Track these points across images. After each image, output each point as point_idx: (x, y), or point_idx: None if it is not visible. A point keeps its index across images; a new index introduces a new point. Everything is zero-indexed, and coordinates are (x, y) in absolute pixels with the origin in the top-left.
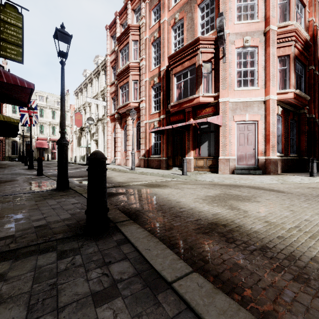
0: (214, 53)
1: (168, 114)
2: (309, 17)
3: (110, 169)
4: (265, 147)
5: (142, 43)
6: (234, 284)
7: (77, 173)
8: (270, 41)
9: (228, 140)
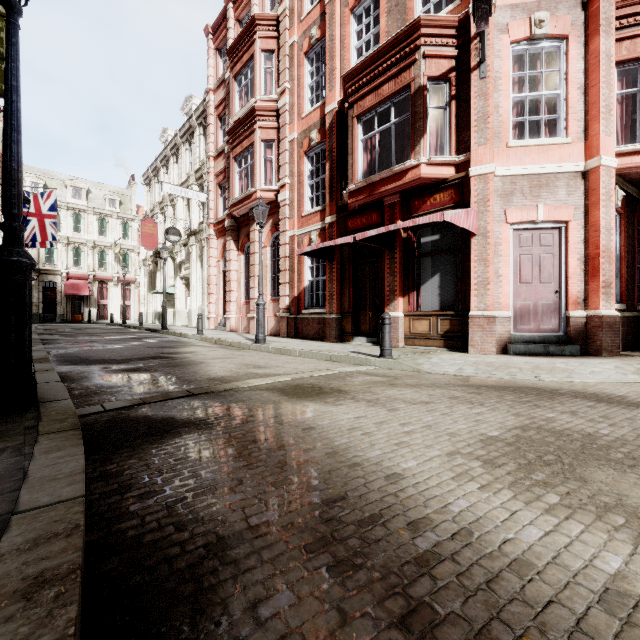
0: (456, 59)
1: (342, 213)
2: None
3: (210, 341)
4: (587, 288)
5: (284, 54)
6: None
7: (124, 350)
8: (600, 21)
9: (493, 271)
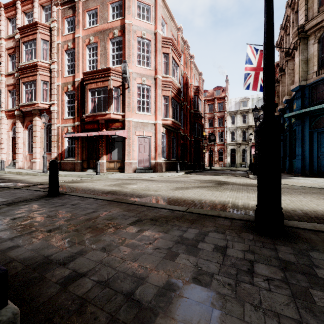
0: (122, 82)
1: (83, 122)
2: (184, 70)
3: (12, 173)
4: (155, 154)
5: (54, 46)
6: None
7: None
8: (157, 85)
9: (131, 149)
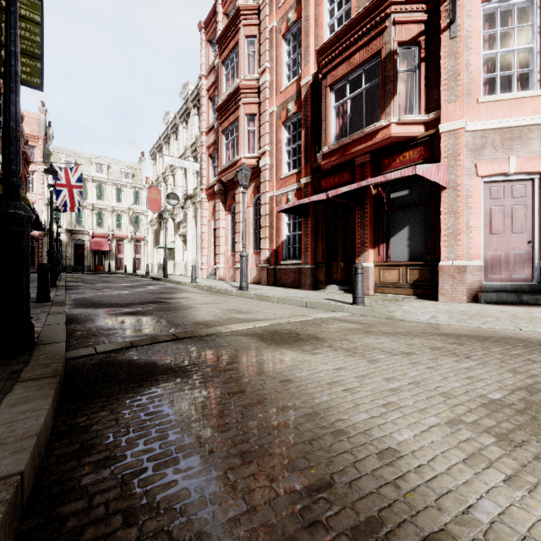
0: (425, 23)
1: (316, 174)
2: None
3: (201, 288)
4: None
5: (265, 38)
6: None
7: (129, 295)
8: None
9: (464, 222)
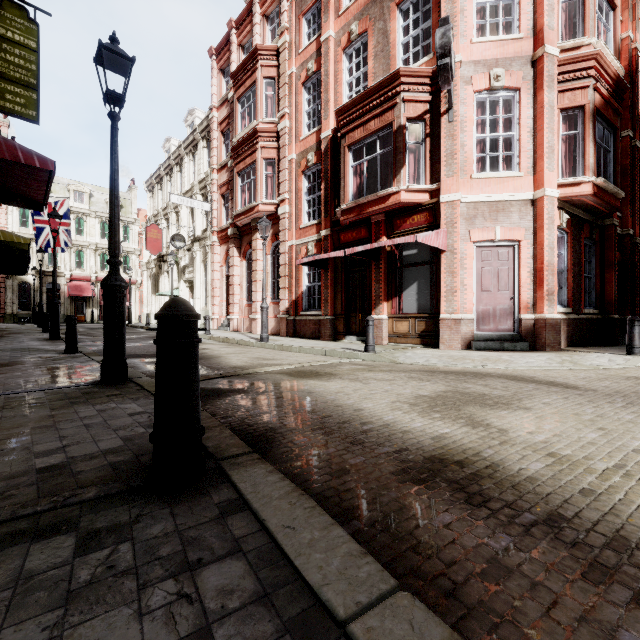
0: (430, 103)
1: (335, 227)
2: (623, 31)
3: (218, 340)
4: (535, 295)
5: (284, 82)
6: (495, 615)
7: (148, 347)
8: (545, 78)
9: (459, 281)
